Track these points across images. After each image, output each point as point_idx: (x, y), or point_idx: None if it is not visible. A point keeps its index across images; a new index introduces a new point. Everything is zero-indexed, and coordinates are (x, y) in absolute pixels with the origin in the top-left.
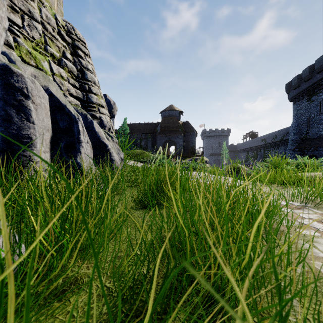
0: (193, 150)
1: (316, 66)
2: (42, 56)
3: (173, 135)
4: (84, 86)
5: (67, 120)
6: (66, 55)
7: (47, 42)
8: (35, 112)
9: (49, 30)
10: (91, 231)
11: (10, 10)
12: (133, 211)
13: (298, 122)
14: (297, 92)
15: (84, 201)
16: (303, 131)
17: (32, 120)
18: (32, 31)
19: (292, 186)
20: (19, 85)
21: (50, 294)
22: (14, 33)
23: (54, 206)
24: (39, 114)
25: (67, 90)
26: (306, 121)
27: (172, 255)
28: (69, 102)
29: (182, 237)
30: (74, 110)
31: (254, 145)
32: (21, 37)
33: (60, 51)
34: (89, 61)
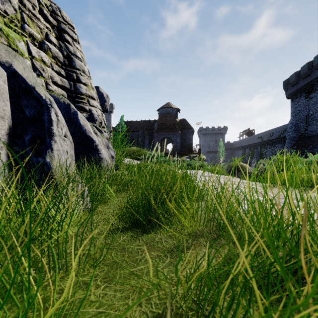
0: (190, 148)
1: (315, 62)
2: (17, 35)
3: (170, 132)
4: (71, 74)
5: (35, 107)
6: (50, 38)
7: (24, 19)
8: None
9: (28, 6)
10: None
11: None
12: (118, 236)
13: (296, 119)
14: (295, 89)
15: None
16: (301, 128)
17: None
18: (4, 4)
19: None
20: None
21: None
22: None
23: None
24: None
25: (50, 78)
26: (304, 118)
27: None
28: (52, 91)
29: None
30: (47, 94)
31: (250, 142)
32: None
33: (42, 32)
34: (77, 47)
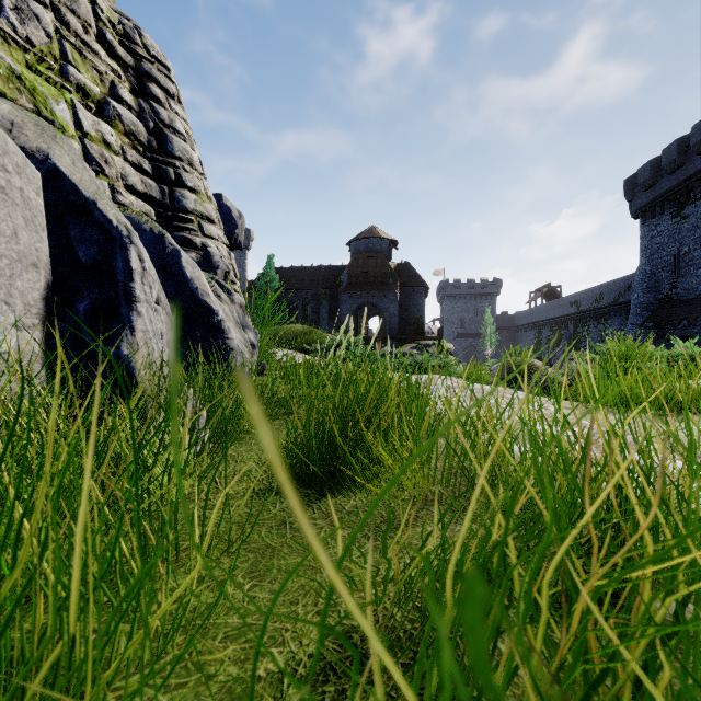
0: (419, 326)
1: (693, 139)
2: (52, 89)
3: (376, 292)
4: (165, 169)
5: (98, 243)
6: (120, 93)
7: (67, 55)
8: None
9: (75, 26)
10: (76, 637)
11: None
12: (272, 502)
13: (653, 264)
14: (650, 198)
15: None
16: (664, 284)
17: None
18: (25, 24)
19: None
20: None
21: None
22: None
23: None
24: None
25: (121, 177)
26: (670, 261)
27: None
28: (125, 206)
29: None
30: (121, 217)
31: (552, 314)
32: None
33: (103, 81)
34: (177, 111)
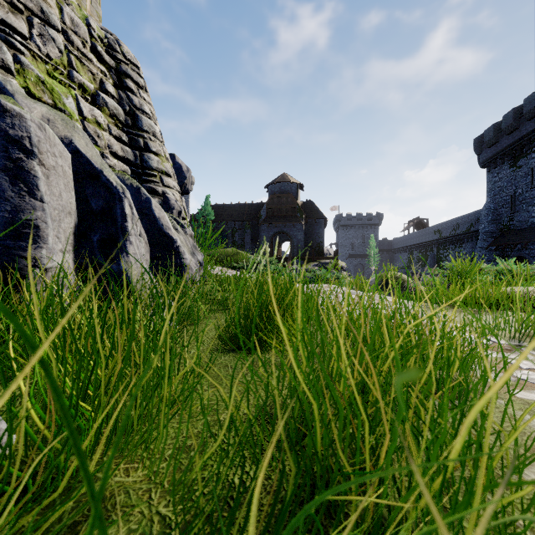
0: (320, 249)
1: (525, 109)
2: (63, 88)
3: (287, 223)
4: (137, 139)
5: (104, 197)
6: (106, 88)
7: (72, 64)
8: (44, 181)
9: (77, 43)
10: (137, 397)
11: (9, 9)
12: (219, 356)
13: (495, 202)
14: (494, 152)
15: (119, 344)
16: (504, 217)
17: (40, 196)
18: (46, 45)
19: (495, 311)
20: (16, 132)
21: (46, 534)
22: (15, 47)
23: (63, 354)
24: (53, 185)
25: (108, 147)
26: (508, 200)
27: (289, 444)
28: (110, 166)
29: (308, 418)
30: (117, 180)
31: (421, 240)
32: (27, 54)
33: (95, 80)
34: (145, 98)
